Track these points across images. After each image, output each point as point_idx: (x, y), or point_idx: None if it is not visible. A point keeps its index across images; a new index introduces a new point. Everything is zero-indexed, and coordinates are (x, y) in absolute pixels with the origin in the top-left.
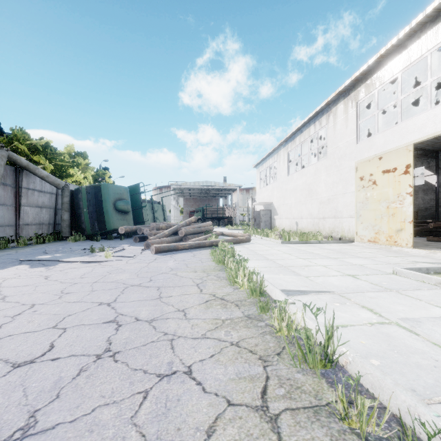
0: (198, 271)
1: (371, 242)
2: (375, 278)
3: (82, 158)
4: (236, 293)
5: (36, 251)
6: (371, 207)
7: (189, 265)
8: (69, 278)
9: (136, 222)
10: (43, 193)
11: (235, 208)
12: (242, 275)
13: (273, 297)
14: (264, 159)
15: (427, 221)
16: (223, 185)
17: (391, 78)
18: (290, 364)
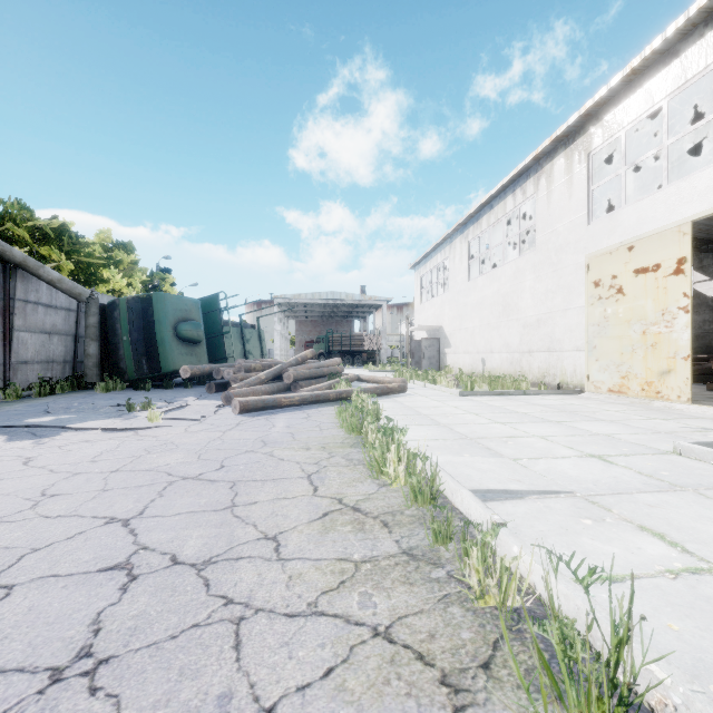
0: (312, 448)
1: (613, 392)
2: (642, 461)
3: (124, 251)
4: (384, 495)
5: (32, 408)
6: (614, 333)
7: (297, 436)
8: (69, 461)
9: (214, 358)
10: (54, 310)
11: (379, 336)
12: (396, 459)
13: (458, 505)
14: (428, 255)
15: (701, 357)
16: (360, 299)
17: (650, 110)
18: (520, 706)
